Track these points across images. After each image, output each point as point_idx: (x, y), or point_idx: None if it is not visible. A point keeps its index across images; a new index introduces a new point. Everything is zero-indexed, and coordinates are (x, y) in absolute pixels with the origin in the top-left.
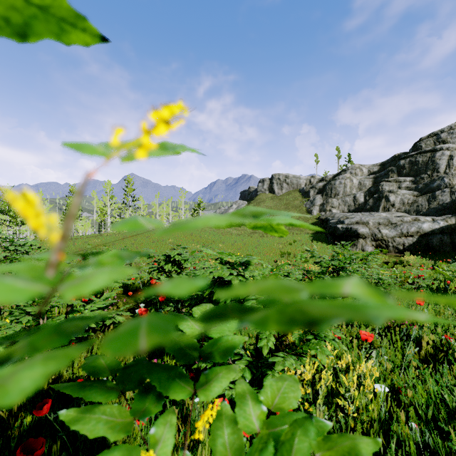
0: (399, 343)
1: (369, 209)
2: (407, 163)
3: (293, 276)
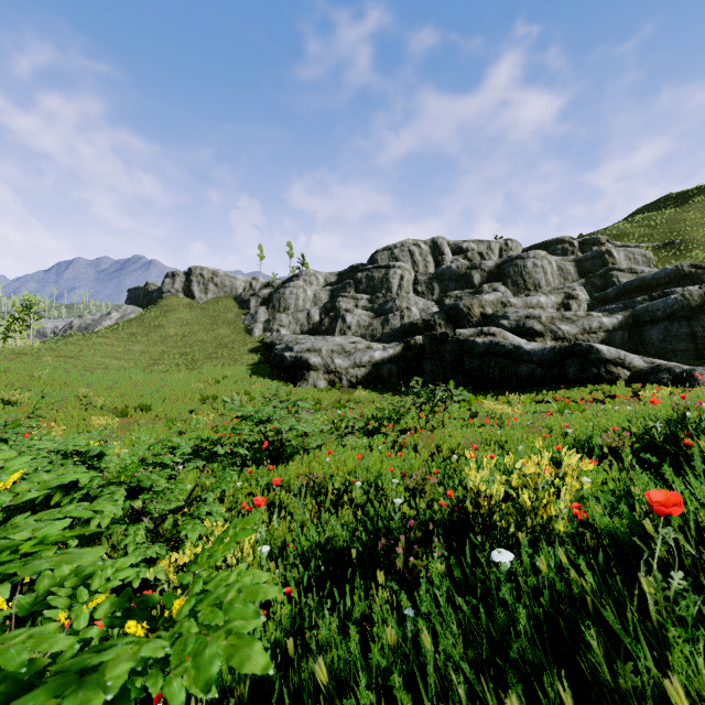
0: (309, 499)
1: (325, 331)
2: (364, 277)
3: (179, 450)
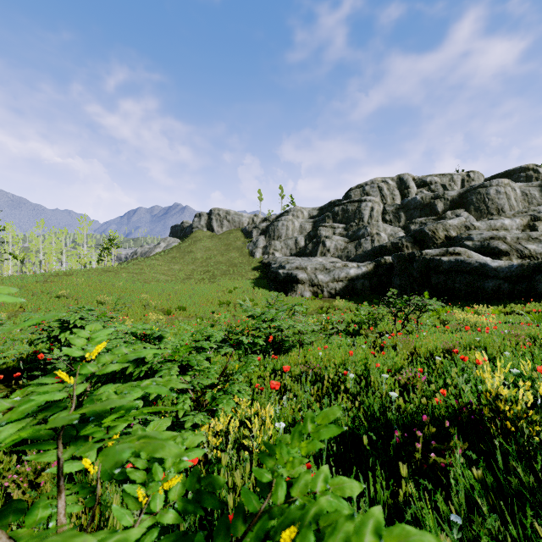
0: (309, 385)
1: (309, 254)
2: (340, 210)
3: (213, 338)
